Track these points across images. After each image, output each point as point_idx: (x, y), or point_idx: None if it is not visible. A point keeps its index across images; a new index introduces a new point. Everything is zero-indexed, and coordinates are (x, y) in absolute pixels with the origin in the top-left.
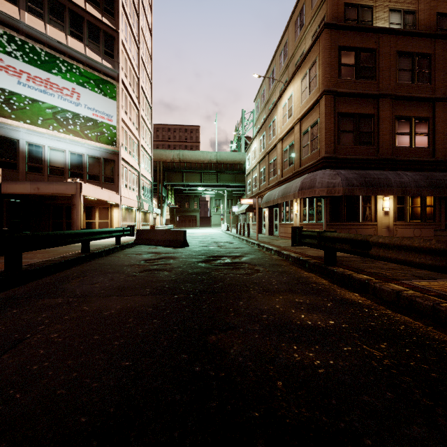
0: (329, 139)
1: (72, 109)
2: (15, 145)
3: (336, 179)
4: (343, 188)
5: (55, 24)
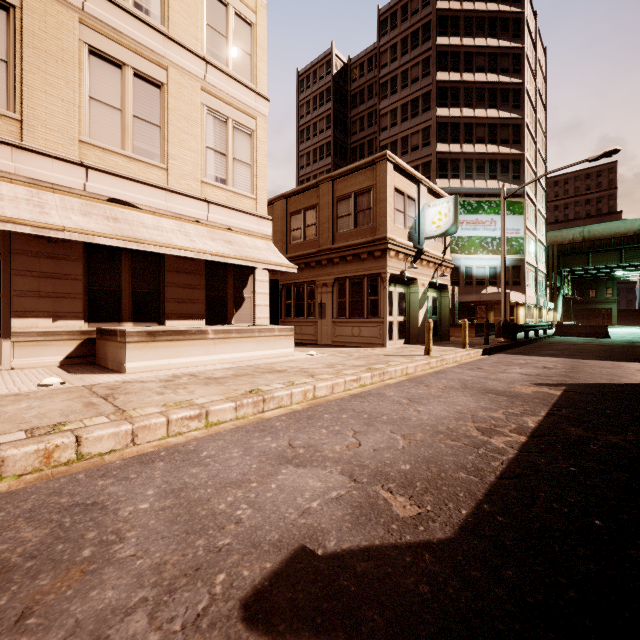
0: None
1: (490, 235)
2: (458, 269)
3: None
4: None
5: (479, 177)
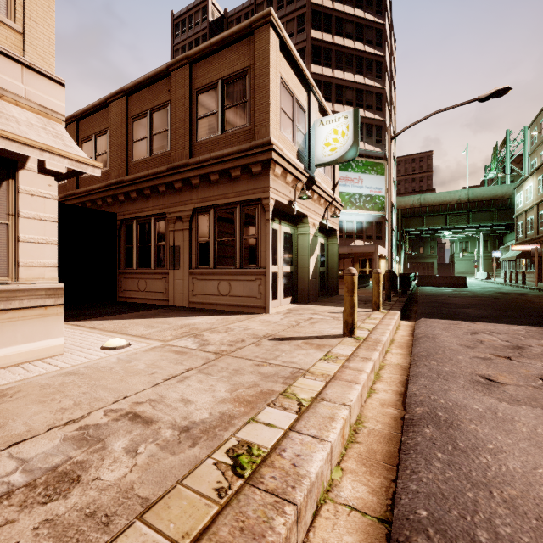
0: None
1: (358, 191)
2: None
3: None
4: None
5: None
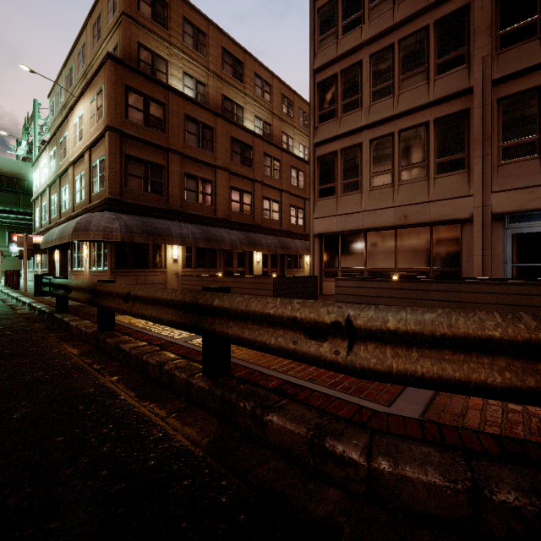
0: (114, 180)
1: None
2: None
3: (115, 224)
4: (122, 234)
5: None
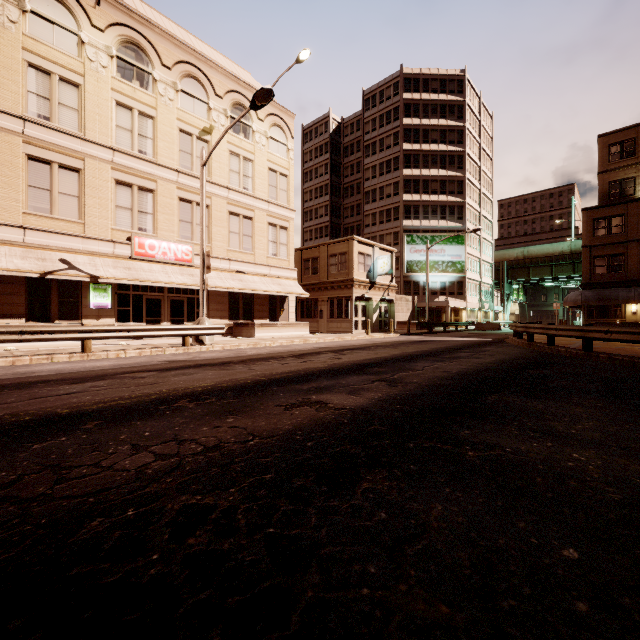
0: (585, 272)
1: (441, 259)
2: (418, 284)
3: (579, 297)
4: (581, 302)
5: (433, 218)
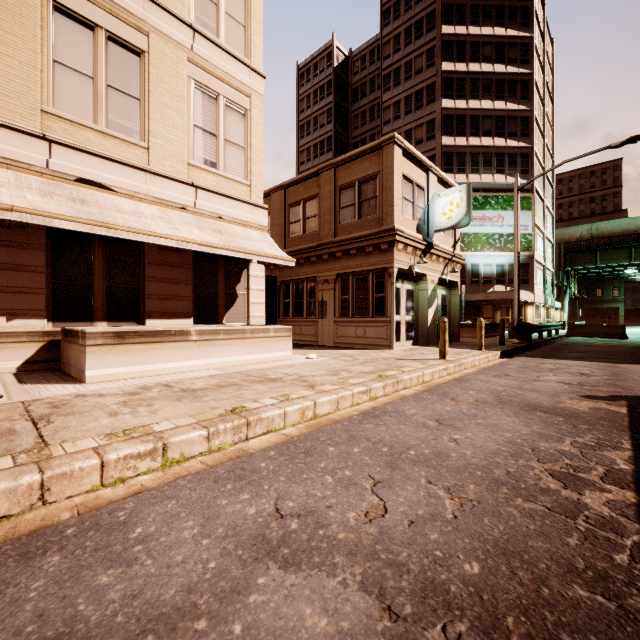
0: None
1: (498, 231)
2: (464, 267)
3: None
4: None
5: (486, 171)
